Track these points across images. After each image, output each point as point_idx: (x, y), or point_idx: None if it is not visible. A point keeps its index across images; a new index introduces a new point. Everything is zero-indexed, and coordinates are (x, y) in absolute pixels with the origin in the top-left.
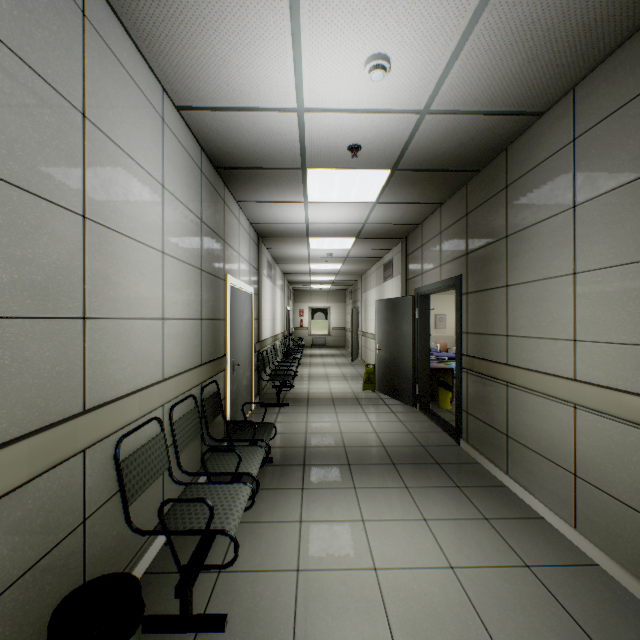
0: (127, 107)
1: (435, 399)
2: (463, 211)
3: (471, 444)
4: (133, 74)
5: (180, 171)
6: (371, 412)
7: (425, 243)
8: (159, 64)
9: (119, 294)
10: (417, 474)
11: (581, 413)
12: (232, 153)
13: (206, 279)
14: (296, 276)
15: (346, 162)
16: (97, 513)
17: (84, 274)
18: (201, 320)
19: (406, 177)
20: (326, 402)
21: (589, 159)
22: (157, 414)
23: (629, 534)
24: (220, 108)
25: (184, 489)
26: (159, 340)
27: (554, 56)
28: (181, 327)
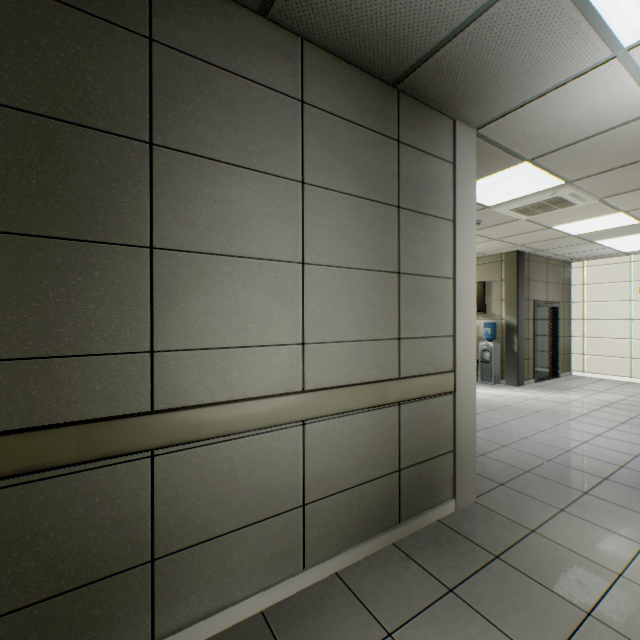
0: None
1: None
2: None
3: None
4: None
5: None
6: None
7: None
8: None
9: None
10: None
11: (312, 426)
12: None
13: None
14: None
15: None
16: None
17: None
18: None
19: None
20: None
21: (322, 142)
22: None
23: (356, 510)
24: None
25: None
26: None
27: (380, 17)
28: None
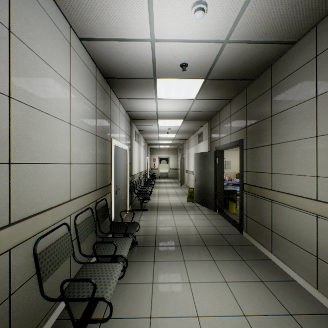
0: (44, 32)
1: (226, 207)
2: (244, 103)
3: (249, 234)
4: (48, 12)
5: (82, 77)
6: (192, 214)
7: (221, 122)
8: (66, 8)
9: (38, 148)
10: (219, 252)
11: (321, 220)
12: (114, 68)
13: (99, 141)
14: (151, 141)
15: (179, 74)
16: (20, 289)
17: (9, 134)
18: (96, 164)
19: (212, 83)
20: (167, 208)
21: (327, 67)
22: (66, 221)
23: None
24: (105, 39)
25: (82, 267)
26: (67, 176)
27: (308, 2)
28: (83, 168)
